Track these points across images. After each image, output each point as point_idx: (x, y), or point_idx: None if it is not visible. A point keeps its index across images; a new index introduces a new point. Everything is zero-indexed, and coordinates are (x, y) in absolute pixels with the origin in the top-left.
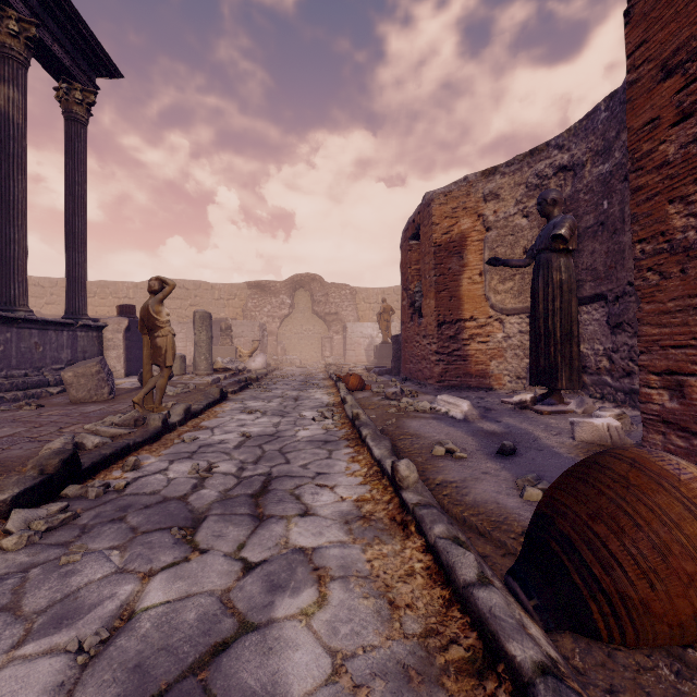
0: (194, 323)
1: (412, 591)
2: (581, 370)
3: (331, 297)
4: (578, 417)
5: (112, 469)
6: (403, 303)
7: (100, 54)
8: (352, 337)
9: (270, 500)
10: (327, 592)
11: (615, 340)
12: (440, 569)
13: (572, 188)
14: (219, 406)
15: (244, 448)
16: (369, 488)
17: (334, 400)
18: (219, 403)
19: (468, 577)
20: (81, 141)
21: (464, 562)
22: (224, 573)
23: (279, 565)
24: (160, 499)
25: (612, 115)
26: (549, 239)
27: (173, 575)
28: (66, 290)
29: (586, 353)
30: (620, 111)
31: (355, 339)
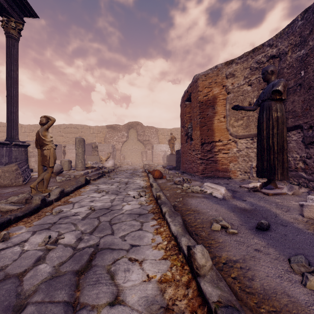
0: (75, 144)
1: None
2: (288, 169)
3: (146, 133)
4: (292, 197)
5: None
6: (182, 134)
7: (25, 3)
8: (156, 151)
9: (88, 281)
10: None
11: (309, 151)
12: None
13: (278, 67)
14: (84, 188)
15: (87, 219)
16: (169, 264)
17: (146, 184)
18: (84, 186)
19: None
20: (14, 48)
21: None
22: None
23: None
24: (1, 277)
25: (307, 21)
26: (270, 93)
27: None
28: (7, 126)
29: (288, 159)
30: (313, 17)
31: (157, 152)
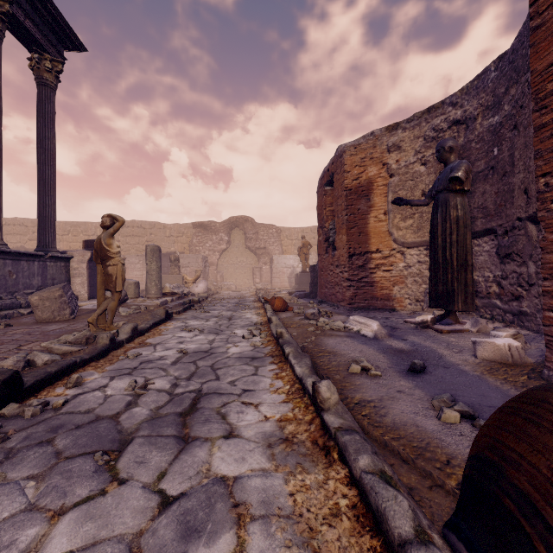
0: (146, 255)
1: (338, 538)
2: (474, 295)
3: (260, 235)
4: (474, 336)
5: (56, 386)
6: (319, 238)
7: (67, 30)
8: (277, 267)
9: (197, 420)
10: (246, 538)
11: (504, 268)
12: (368, 510)
13: (464, 139)
14: (164, 325)
15: (180, 364)
16: (292, 406)
17: (262, 319)
18: (164, 322)
19: (404, 532)
20: (50, 102)
21: (397, 510)
22: (139, 510)
23: (197, 500)
24: (93, 418)
25: (501, 74)
26: (447, 181)
27: (84, 514)
28: (38, 227)
29: (477, 280)
30: (509, 70)
31: (280, 268)
